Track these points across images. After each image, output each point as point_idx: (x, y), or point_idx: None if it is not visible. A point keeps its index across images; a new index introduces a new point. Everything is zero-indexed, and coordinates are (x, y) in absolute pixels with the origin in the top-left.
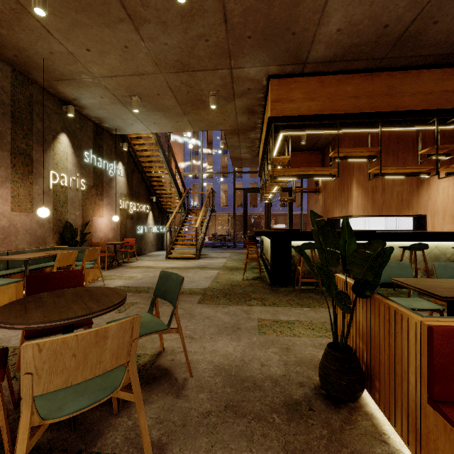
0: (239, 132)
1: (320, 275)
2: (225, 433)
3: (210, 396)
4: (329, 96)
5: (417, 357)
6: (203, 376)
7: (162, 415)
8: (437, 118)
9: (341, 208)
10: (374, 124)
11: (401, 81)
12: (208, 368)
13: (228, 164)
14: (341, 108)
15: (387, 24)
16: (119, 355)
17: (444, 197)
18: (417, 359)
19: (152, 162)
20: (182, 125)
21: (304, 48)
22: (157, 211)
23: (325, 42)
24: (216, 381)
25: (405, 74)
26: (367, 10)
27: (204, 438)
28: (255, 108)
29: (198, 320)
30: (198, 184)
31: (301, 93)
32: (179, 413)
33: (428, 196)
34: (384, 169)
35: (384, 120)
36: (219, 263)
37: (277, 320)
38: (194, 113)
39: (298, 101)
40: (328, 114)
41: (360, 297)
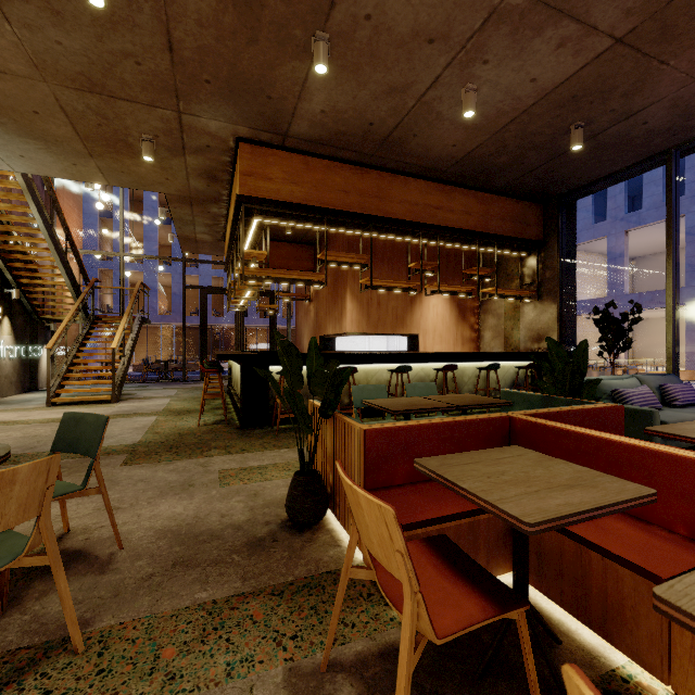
0: (193, 201)
1: (289, 400)
2: (174, 586)
3: (152, 560)
4: (316, 184)
5: (359, 460)
6: (139, 544)
7: (80, 596)
8: (422, 232)
9: (335, 324)
10: (366, 227)
11: (390, 184)
12: (146, 535)
13: (172, 243)
14: (329, 202)
15: (372, 122)
16: (28, 506)
17: (434, 315)
18: (359, 461)
19: (11, 224)
20: (85, 172)
21: (284, 118)
22: (21, 316)
23: (309, 119)
24: (159, 545)
25: (394, 177)
26: (351, 102)
27: (146, 598)
28: (218, 174)
29: (125, 486)
30: (114, 270)
31: (282, 171)
32: (107, 588)
33: (420, 314)
34: (375, 281)
35: (375, 225)
36: (158, 406)
37: (246, 468)
38: (110, 157)
39: (277, 181)
40: (314, 206)
41: (325, 418)
